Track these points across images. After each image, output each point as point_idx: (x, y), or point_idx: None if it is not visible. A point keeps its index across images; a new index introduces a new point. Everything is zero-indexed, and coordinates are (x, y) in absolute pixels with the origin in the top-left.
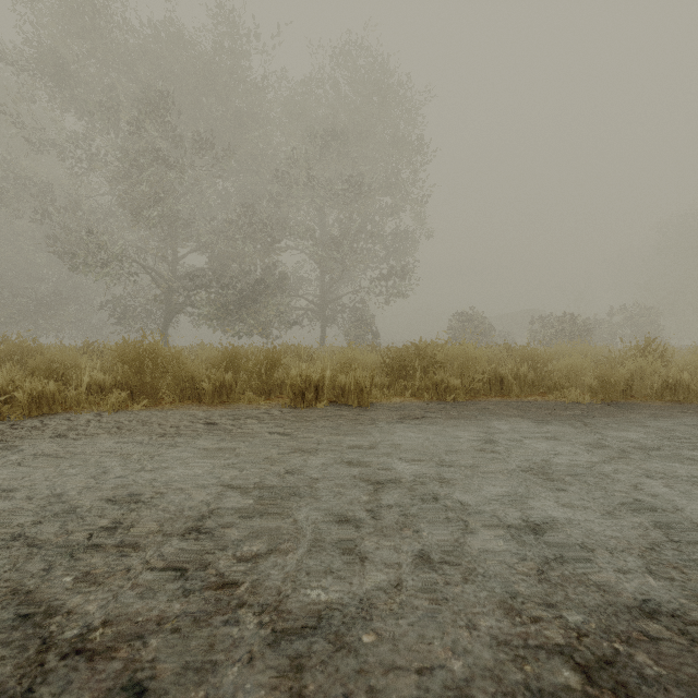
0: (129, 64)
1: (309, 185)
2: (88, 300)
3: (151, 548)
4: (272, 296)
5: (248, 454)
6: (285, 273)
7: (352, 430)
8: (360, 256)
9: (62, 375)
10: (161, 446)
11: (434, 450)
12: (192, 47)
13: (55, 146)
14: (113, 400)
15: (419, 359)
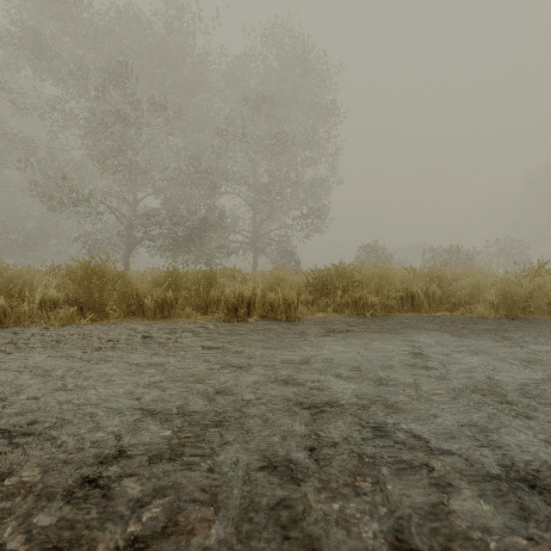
0: (96, 41)
1: (243, 141)
2: (66, 235)
3: (13, 516)
4: (213, 231)
5: (176, 369)
6: (224, 212)
7: (282, 343)
8: (285, 200)
9: (19, 293)
10: (91, 361)
11: (366, 365)
12: (148, 27)
13: (36, 108)
14: (62, 315)
15: (339, 279)
